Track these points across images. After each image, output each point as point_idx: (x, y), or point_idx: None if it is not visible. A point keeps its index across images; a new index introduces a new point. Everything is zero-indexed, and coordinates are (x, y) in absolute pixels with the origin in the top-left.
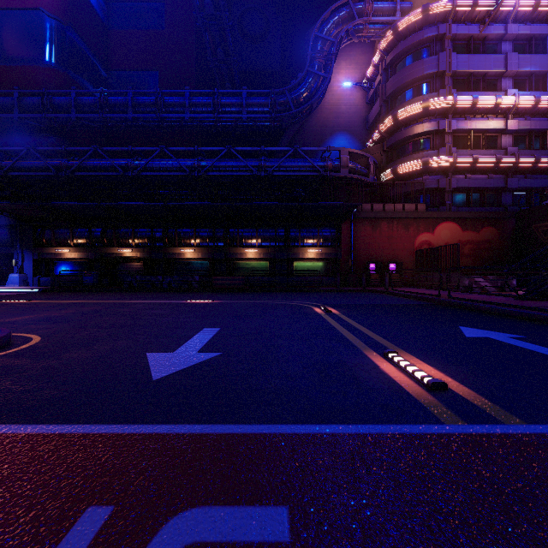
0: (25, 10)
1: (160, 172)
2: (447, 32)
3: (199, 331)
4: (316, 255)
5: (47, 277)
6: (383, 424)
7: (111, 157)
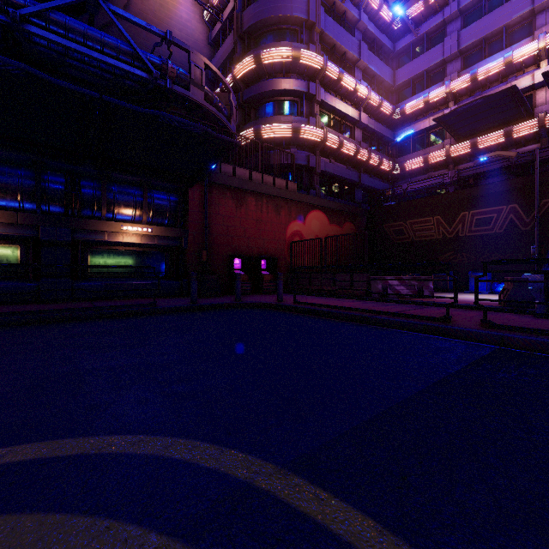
0: None
1: None
2: None
3: None
4: (141, 239)
5: None
6: None
7: None
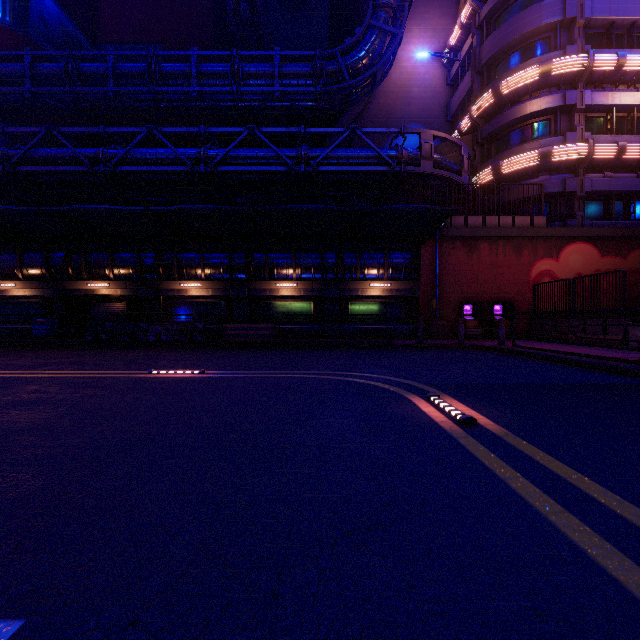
0: None
1: (147, 166)
2: None
3: None
4: (383, 292)
5: None
6: None
7: (79, 146)
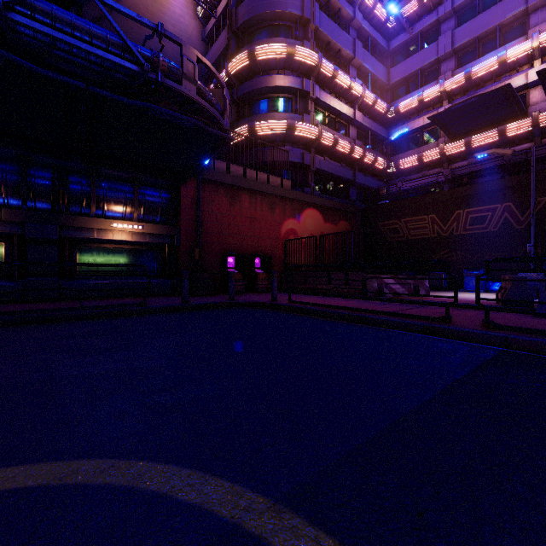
0: None
1: None
2: None
3: None
4: (131, 236)
5: None
6: None
7: None
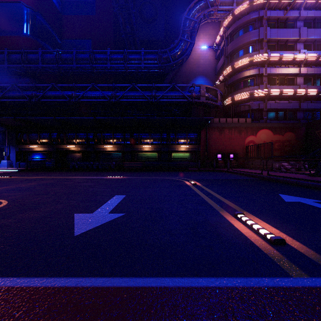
0: (11, 3)
1: (92, 99)
2: (264, 15)
3: (111, 197)
4: (185, 149)
5: (24, 162)
6: (244, 277)
7: (63, 90)
